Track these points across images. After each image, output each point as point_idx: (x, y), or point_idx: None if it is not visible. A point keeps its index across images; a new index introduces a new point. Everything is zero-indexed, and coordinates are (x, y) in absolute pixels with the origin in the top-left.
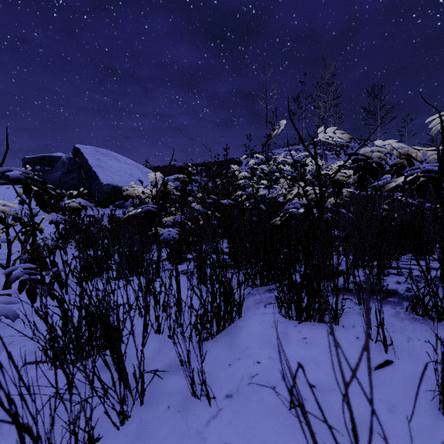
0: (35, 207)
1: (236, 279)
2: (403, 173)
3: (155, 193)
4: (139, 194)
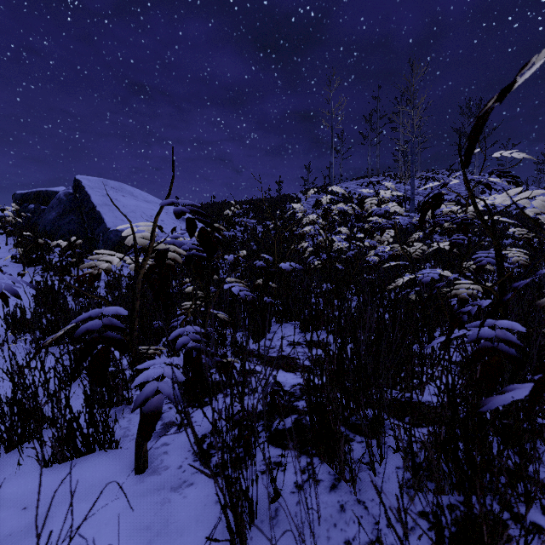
0: (9, 264)
1: (340, 531)
2: (511, 213)
3: (150, 262)
4: (117, 265)
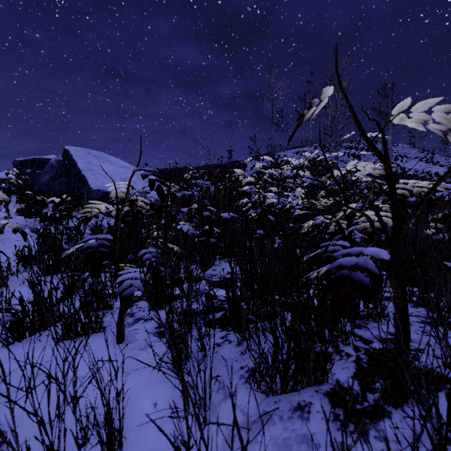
0: (13, 216)
1: (239, 363)
2: (417, 177)
3: (126, 210)
4: (103, 211)
